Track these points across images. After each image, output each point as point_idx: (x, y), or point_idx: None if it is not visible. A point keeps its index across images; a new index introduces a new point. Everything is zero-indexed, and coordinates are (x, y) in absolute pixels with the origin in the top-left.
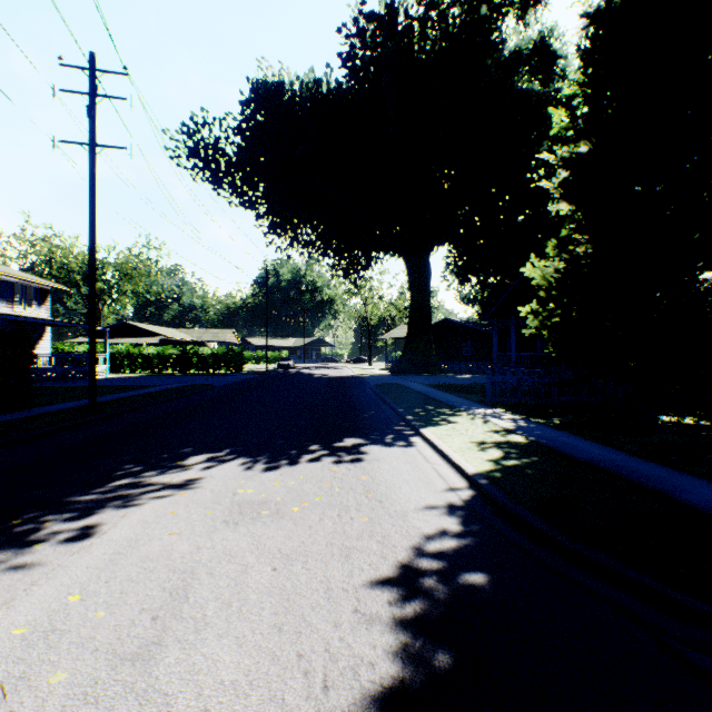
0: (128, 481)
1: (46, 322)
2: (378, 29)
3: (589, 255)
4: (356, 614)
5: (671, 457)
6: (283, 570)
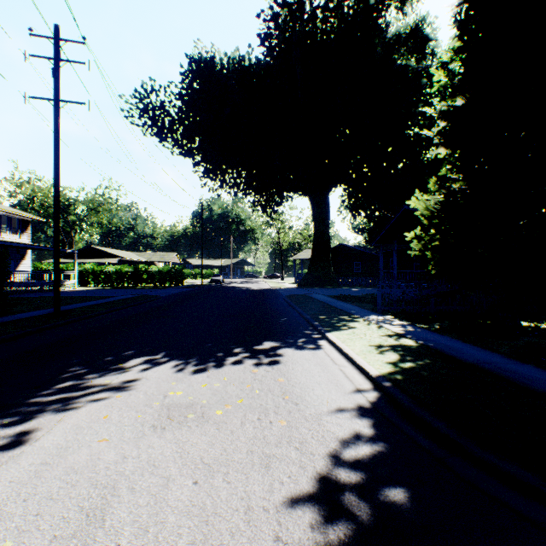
0: (72, 383)
1: (26, 246)
2: (289, 14)
3: (465, 189)
4: (278, 544)
5: (542, 359)
6: (204, 483)
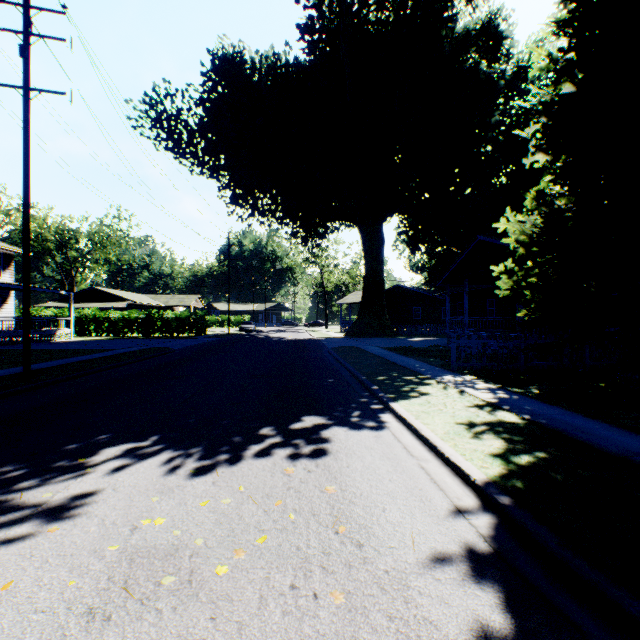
0: None
1: (5, 285)
2: None
3: (577, 205)
4: None
5: None
6: None
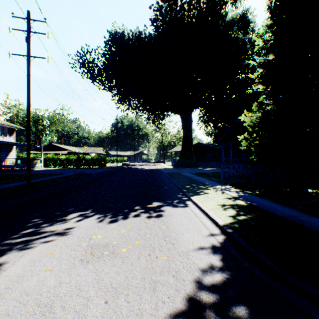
0: (32, 230)
1: (12, 143)
2: (168, 6)
3: (274, 109)
4: None
5: None
6: (111, 303)
